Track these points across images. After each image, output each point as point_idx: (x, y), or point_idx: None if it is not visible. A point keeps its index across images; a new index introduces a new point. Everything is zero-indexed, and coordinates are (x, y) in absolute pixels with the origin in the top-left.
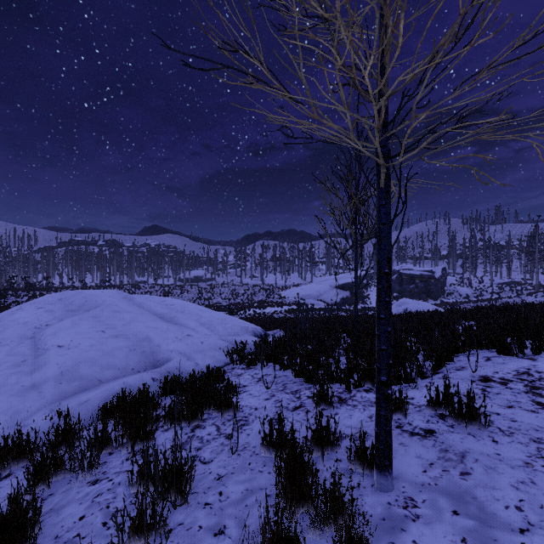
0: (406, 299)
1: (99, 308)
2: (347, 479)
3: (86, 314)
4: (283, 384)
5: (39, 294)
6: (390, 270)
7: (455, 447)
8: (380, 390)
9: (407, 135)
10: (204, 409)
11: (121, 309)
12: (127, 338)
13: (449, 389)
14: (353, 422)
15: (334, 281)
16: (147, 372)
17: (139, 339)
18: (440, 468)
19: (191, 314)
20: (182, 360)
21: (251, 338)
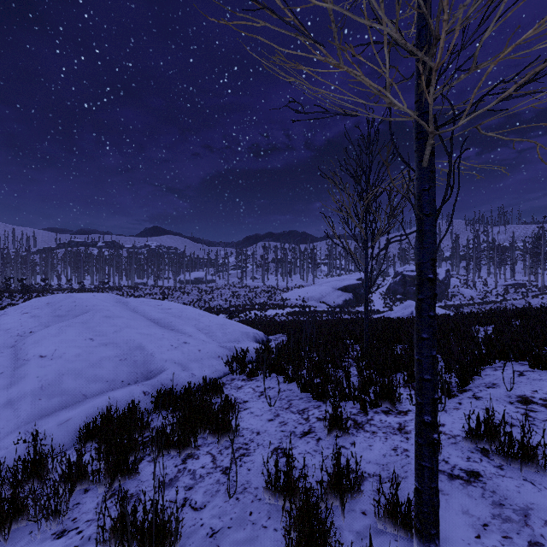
0: (412, 302)
1: (89, 314)
2: (376, 544)
3: (74, 319)
4: (288, 400)
5: (35, 296)
6: (435, 275)
7: (512, 500)
8: (422, 433)
9: (485, 76)
10: (198, 433)
11: (112, 314)
12: (118, 347)
13: (492, 419)
14: (374, 455)
15: (336, 283)
16: (138, 385)
17: (131, 347)
18: (499, 533)
19: (189, 319)
20: (177, 371)
21: (252, 345)
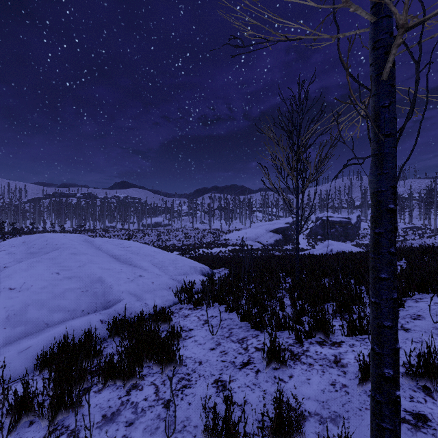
0: (331, 241)
1: (58, 251)
2: None
3: (44, 256)
4: (229, 329)
5: None
6: (396, 206)
7: None
8: (382, 389)
9: None
10: (144, 363)
11: (78, 252)
12: (81, 280)
13: (434, 357)
14: (312, 390)
15: (269, 226)
16: (96, 314)
17: (92, 280)
18: None
19: (145, 256)
20: (132, 301)
21: (198, 277)
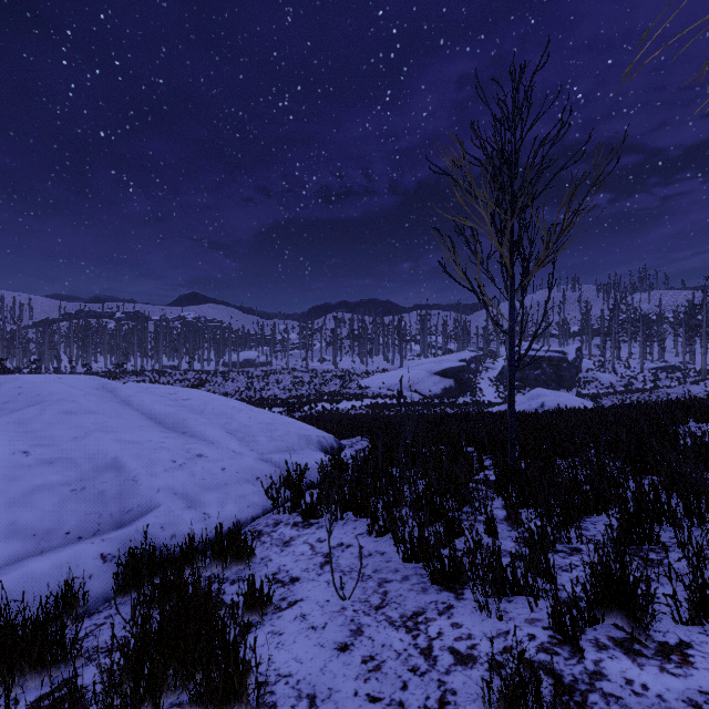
0: (541, 390)
1: (37, 407)
2: None
3: (4, 417)
4: (379, 582)
5: None
6: None
7: None
8: None
9: None
10: (162, 705)
11: (79, 409)
12: (73, 465)
13: None
14: None
15: (433, 366)
16: (92, 542)
17: (98, 467)
18: None
19: (216, 416)
20: (176, 509)
21: (314, 456)
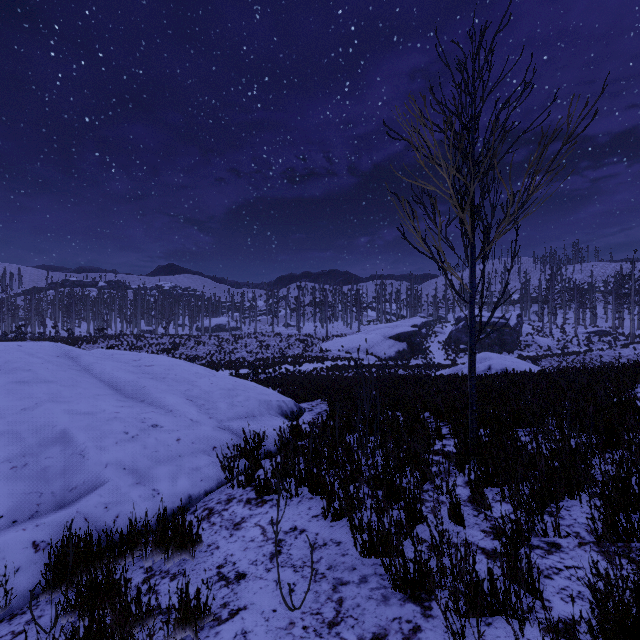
0: (488, 353)
1: None
2: None
3: None
4: (333, 585)
5: None
6: None
7: None
8: None
9: None
10: None
11: (33, 378)
12: (17, 440)
13: None
14: None
15: (387, 330)
16: (24, 529)
17: (44, 440)
18: None
19: (177, 382)
20: (124, 486)
21: (273, 423)
